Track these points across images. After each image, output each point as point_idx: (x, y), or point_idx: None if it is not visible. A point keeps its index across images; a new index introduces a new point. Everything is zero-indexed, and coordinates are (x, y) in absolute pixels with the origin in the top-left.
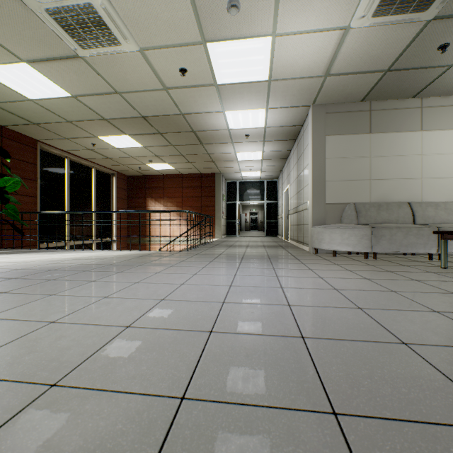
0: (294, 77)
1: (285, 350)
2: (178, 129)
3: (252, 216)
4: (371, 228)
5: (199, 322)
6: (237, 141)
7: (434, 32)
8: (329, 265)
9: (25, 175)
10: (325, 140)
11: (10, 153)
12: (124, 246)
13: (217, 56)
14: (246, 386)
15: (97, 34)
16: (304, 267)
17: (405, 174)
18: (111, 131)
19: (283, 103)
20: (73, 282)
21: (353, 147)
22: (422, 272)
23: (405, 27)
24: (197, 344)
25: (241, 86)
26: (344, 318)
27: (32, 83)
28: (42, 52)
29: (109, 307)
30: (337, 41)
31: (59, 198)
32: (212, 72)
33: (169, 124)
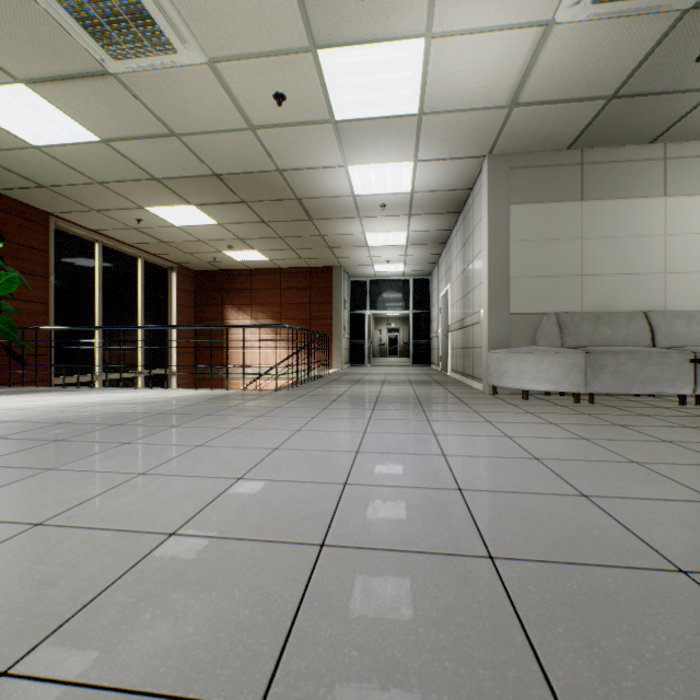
0: (461, 108)
1: (461, 587)
2: (273, 195)
3: (390, 335)
4: (585, 353)
5: (302, 524)
6: (367, 214)
7: (692, 30)
8: (518, 414)
9: (30, 269)
10: (509, 212)
11: (6, 234)
12: (190, 381)
13: (335, 73)
14: (391, 678)
15: (137, 33)
16: (478, 417)
17: (639, 266)
18: (166, 198)
19: (441, 152)
20: (92, 444)
21: (554, 223)
22: (675, 426)
23: (645, 23)
24: (296, 573)
25: (374, 124)
26: (560, 517)
27: (35, 119)
28: (49, 65)
29: (144, 494)
30: (533, 46)
31: (85, 306)
32: (327, 100)
33: (259, 187)
